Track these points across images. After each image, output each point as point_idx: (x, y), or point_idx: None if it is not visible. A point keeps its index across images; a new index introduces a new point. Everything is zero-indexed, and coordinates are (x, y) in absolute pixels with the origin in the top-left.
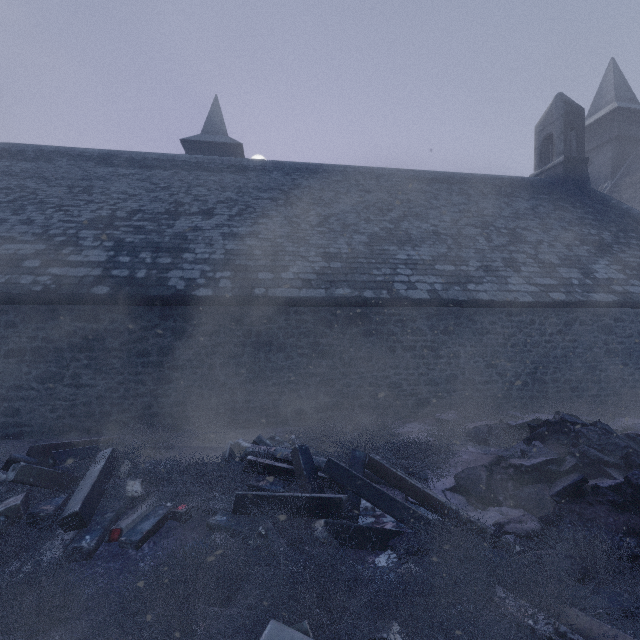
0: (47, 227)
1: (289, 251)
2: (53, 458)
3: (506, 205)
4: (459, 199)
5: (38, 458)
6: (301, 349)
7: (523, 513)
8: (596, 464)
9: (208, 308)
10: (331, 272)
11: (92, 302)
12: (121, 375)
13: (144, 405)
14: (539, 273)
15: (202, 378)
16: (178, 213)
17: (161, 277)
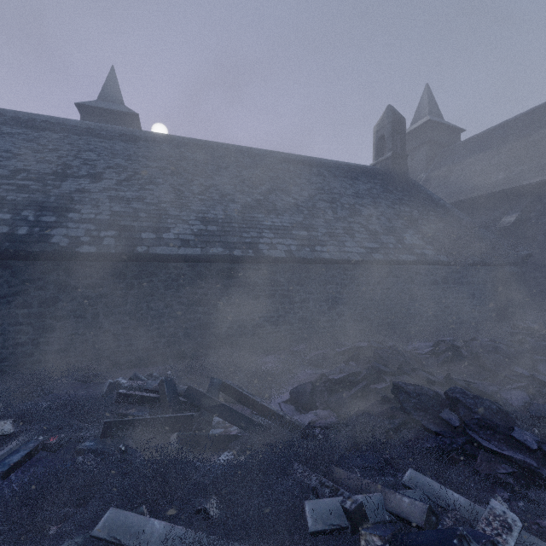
0: None
1: (172, 215)
2: None
3: (350, 186)
4: (316, 179)
5: None
6: (180, 298)
7: (329, 412)
8: (379, 374)
9: (92, 263)
10: (207, 234)
11: None
12: None
13: (25, 353)
14: (367, 239)
15: (86, 326)
16: (66, 175)
17: (44, 234)
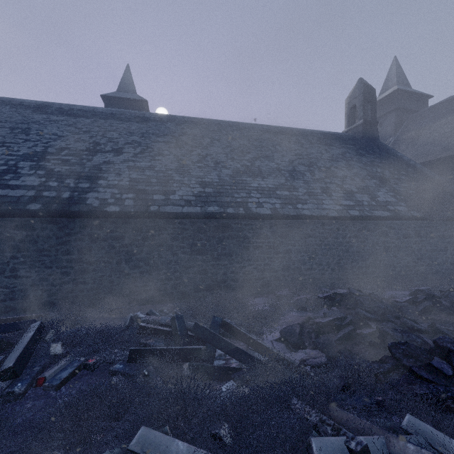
0: None
1: (176, 180)
2: None
3: (325, 151)
4: (295, 146)
5: None
6: (184, 248)
7: (318, 352)
8: (363, 319)
9: (116, 220)
10: (205, 195)
11: (27, 215)
12: (50, 268)
13: (68, 290)
14: (343, 197)
15: (112, 270)
16: (96, 151)
17: (81, 197)
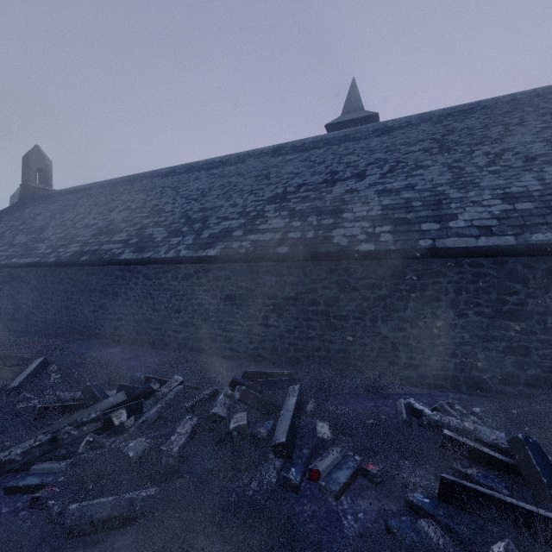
0: (245, 207)
1: (454, 198)
2: (260, 385)
3: None
4: None
5: (249, 381)
6: (478, 307)
7: None
8: None
9: (369, 262)
10: (518, 215)
11: (276, 259)
12: (296, 320)
13: (313, 347)
14: None
15: (364, 329)
16: (334, 180)
17: (326, 236)
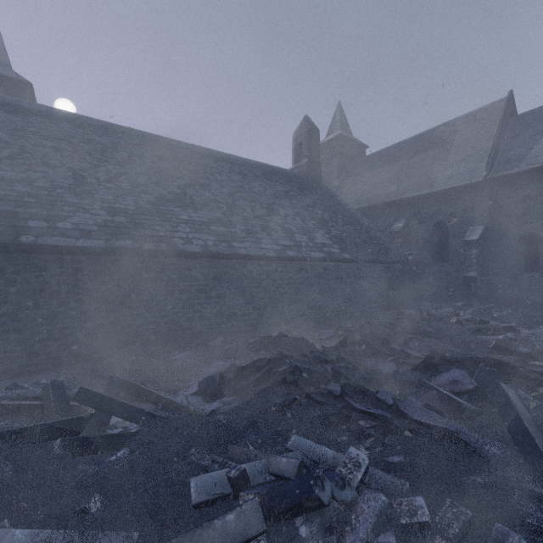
0: None
1: (70, 202)
2: None
3: (270, 187)
4: (237, 177)
5: None
6: (79, 295)
7: (234, 398)
8: (282, 358)
9: None
10: (114, 225)
11: None
12: None
13: None
14: (283, 237)
15: None
16: None
17: None
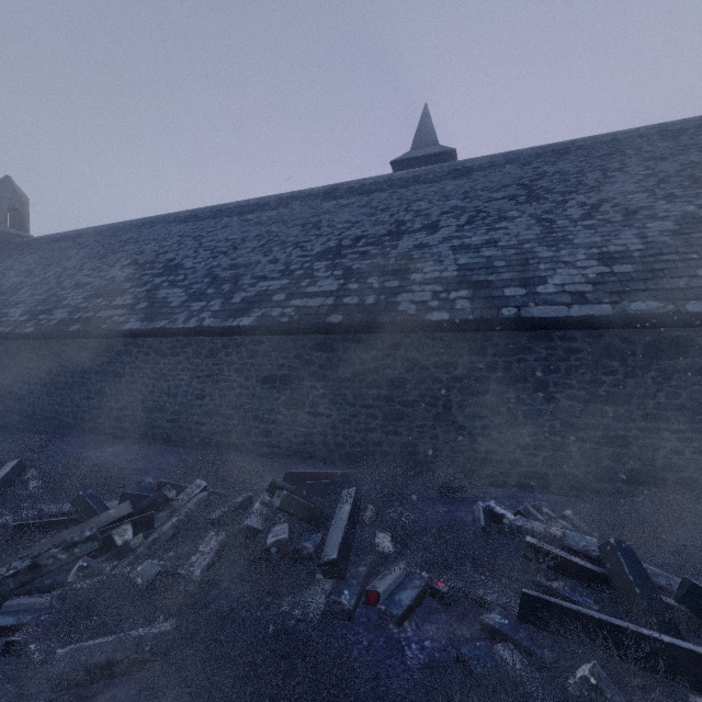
0: (288, 264)
1: (543, 257)
2: (306, 489)
3: None
4: None
5: (292, 485)
6: (570, 389)
7: None
8: None
9: (443, 335)
10: (616, 279)
11: (328, 331)
12: (353, 407)
13: (374, 441)
14: None
15: (436, 417)
16: (400, 232)
17: (390, 302)
